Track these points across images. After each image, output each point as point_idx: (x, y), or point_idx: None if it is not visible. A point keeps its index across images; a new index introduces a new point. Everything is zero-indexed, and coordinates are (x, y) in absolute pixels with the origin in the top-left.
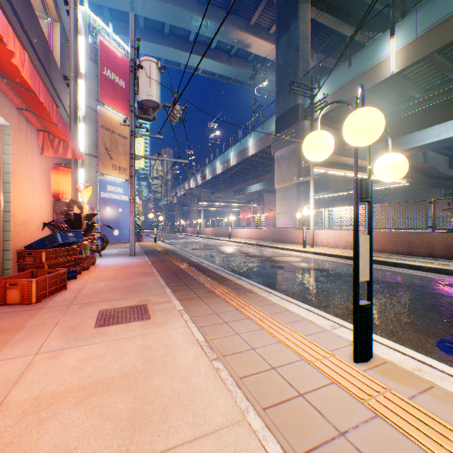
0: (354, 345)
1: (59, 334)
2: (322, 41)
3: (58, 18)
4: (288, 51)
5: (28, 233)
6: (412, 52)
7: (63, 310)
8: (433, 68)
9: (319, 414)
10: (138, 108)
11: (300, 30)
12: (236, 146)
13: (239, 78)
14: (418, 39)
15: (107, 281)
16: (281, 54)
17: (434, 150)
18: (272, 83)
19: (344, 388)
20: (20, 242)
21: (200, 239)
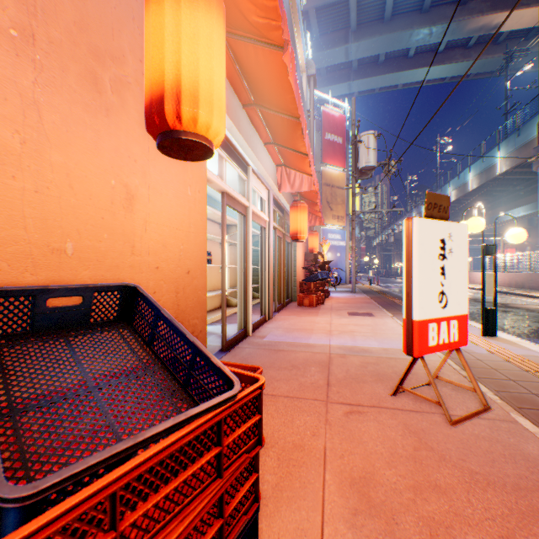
0: (481, 327)
1: (334, 315)
2: None
3: None
4: None
5: (298, 273)
6: None
7: (329, 310)
8: None
9: None
10: (357, 173)
11: None
12: (476, 165)
13: (483, 70)
14: None
15: (343, 303)
16: None
17: None
18: None
19: None
20: (297, 278)
21: None
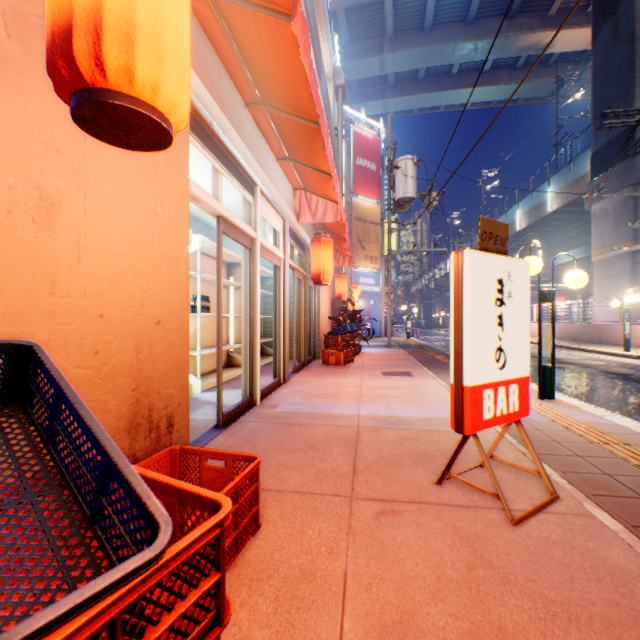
0: (537, 388)
1: (366, 375)
2: None
3: (332, 149)
4: (613, 46)
5: (324, 324)
6: None
7: (360, 369)
8: None
9: None
10: (393, 205)
11: (636, 6)
12: (525, 201)
13: (532, 95)
14: None
15: (376, 360)
16: (600, 52)
17: None
18: None
19: None
20: (322, 330)
21: None
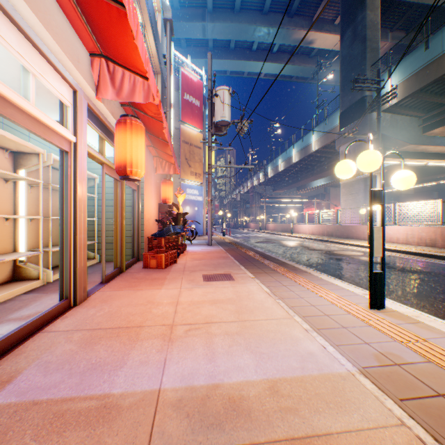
0: (369, 297)
1: (186, 282)
2: (398, 17)
3: (160, 71)
4: (353, 43)
5: (150, 226)
6: None
7: (181, 273)
8: None
9: (334, 321)
10: (213, 128)
11: (367, 18)
12: (298, 143)
13: (301, 75)
14: None
15: (199, 260)
16: (346, 46)
17: None
18: (338, 73)
19: (354, 316)
20: (147, 232)
21: (262, 234)
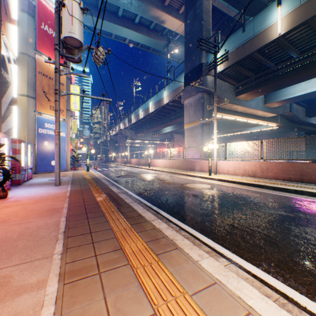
0: None
1: None
2: (217, 22)
3: None
4: (194, 22)
5: None
6: (296, 16)
7: None
8: (311, 32)
9: None
10: (62, 47)
11: (204, 5)
12: (154, 98)
13: (156, 48)
14: (302, 5)
15: None
16: (189, 25)
17: (297, 103)
18: (181, 52)
19: None
20: None
21: (126, 168)
